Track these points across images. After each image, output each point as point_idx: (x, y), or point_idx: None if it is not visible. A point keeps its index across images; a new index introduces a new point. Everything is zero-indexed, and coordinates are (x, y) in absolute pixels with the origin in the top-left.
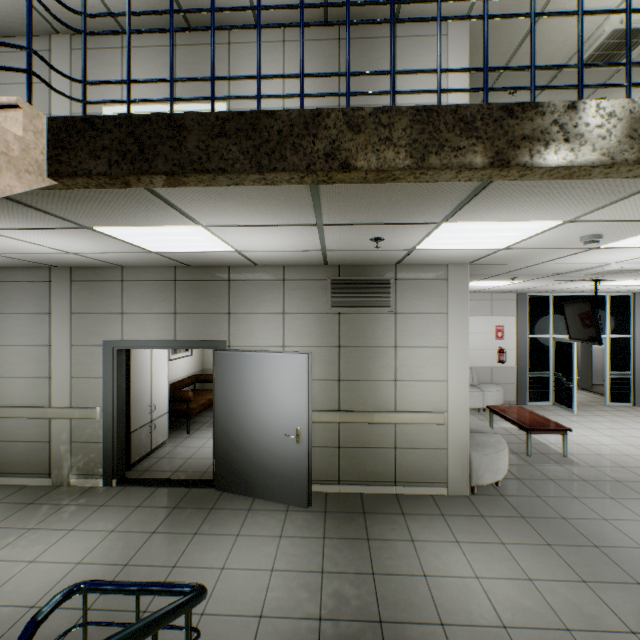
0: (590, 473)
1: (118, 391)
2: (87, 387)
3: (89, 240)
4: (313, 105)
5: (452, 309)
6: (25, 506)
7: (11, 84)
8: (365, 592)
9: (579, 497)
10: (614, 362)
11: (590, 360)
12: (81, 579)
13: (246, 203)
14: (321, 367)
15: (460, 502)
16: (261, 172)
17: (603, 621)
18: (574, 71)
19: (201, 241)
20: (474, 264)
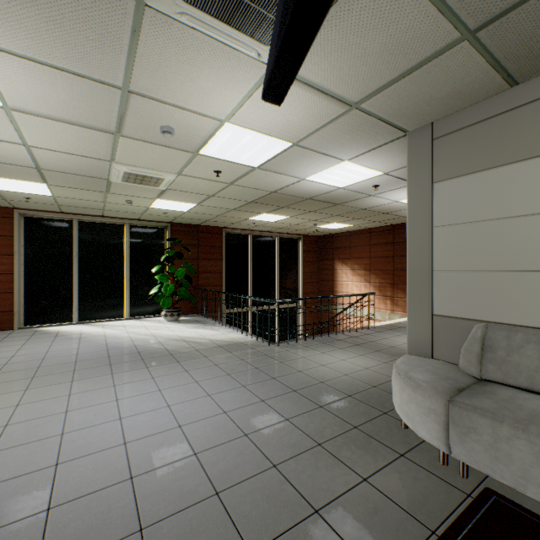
0: None
1: None
2: None
3: None
4: None
5: None
6: None
7: None
8: None
9: None
10: None
11: None
12: None
13: None
14: None
15: None
16: None
17: None
18: None
19: None
20: None
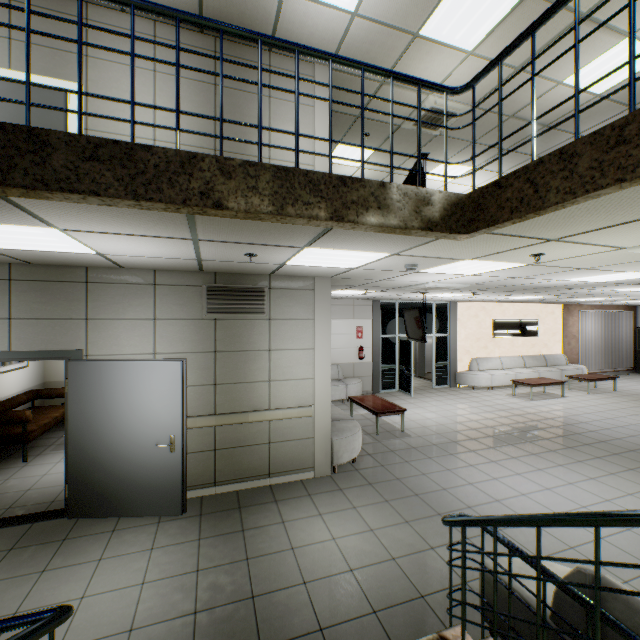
0: (418, 442)
1: None
2: None
3: None
4: (188, 110)
5: (318, 316)
6: None
7: None
8: (240, 576)
9: (409, 461)
10: (438, 355)
11: (424, 353)
12: None
13: (116, 216)
14: (197, 373)
15: (324, 481)
16: (137, 200)
17: (416, 546)
18: (408, 129)
19: (54, 242)
20: (336, 278)
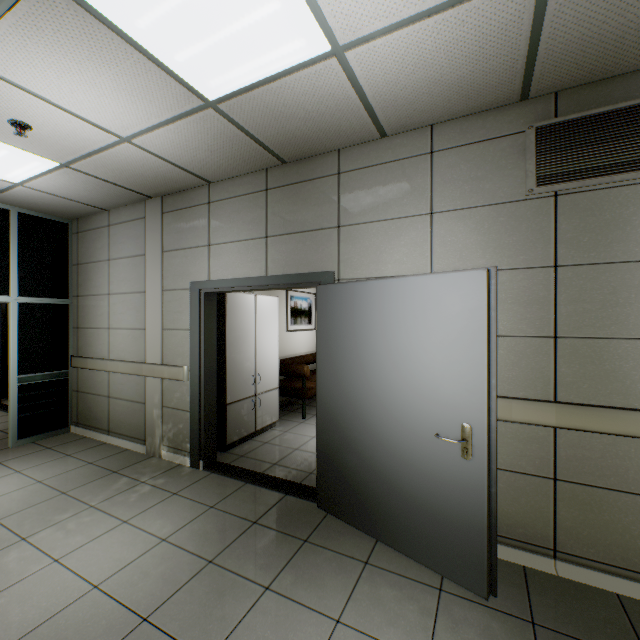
0: None
1: (205, 347)
2: (176, 341)
3: (98, 63)
4: None
5: None
6: (108, 474)
7: None
8: None
9: None
10: None
11: None
12: (77, 624)
13: None
14: (510, 310)
15: None
16: None
17: None
18: None
19: None
20: None
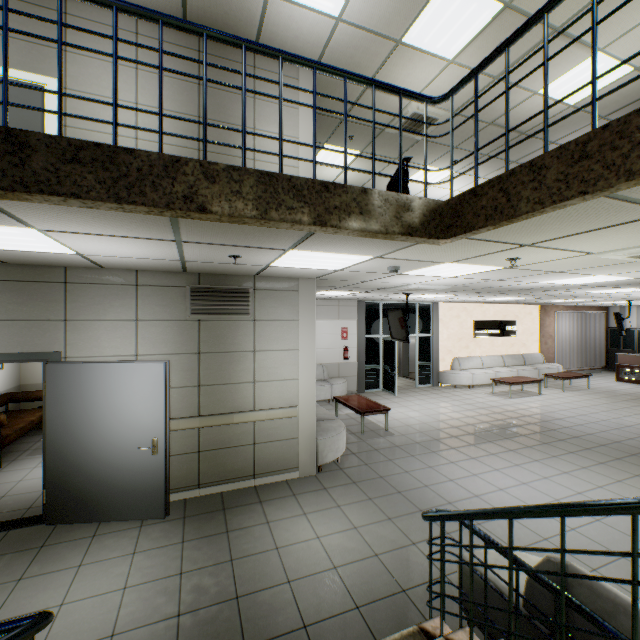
0: (401, 440)
1: None
2: None
3: None
4: (171, 109)
5: (303, 317)
6: None
7: None
8: (224, 578)
9: (393, 459)
10: (421, 354)
11: (408, 353)
12: None
13: (98, 217)
14: (180, 374)
15: (309, 481)
16: (120, 203)
17: (398, 542)
18: (392, 133)
19: (31, 242)
20: (320, 279)
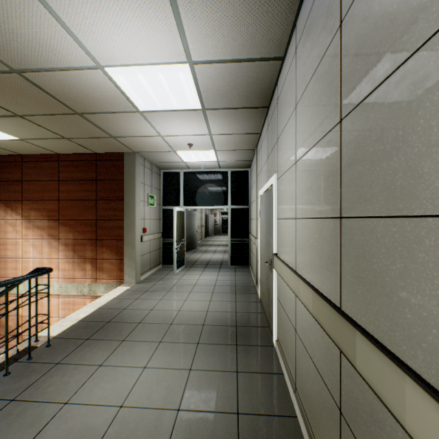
0: None
1: None
2: None
3: None
4: (313, 141)
5: None
6: None
7: (253, 184)
8: None
9: None
10: None
11: None
12: None
13: None
14: None
15: None
16: None
17: None
18: None
19: None
20: None
